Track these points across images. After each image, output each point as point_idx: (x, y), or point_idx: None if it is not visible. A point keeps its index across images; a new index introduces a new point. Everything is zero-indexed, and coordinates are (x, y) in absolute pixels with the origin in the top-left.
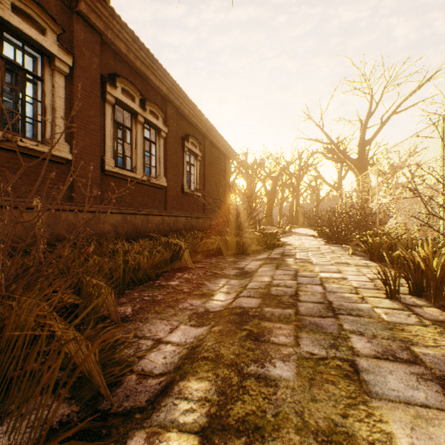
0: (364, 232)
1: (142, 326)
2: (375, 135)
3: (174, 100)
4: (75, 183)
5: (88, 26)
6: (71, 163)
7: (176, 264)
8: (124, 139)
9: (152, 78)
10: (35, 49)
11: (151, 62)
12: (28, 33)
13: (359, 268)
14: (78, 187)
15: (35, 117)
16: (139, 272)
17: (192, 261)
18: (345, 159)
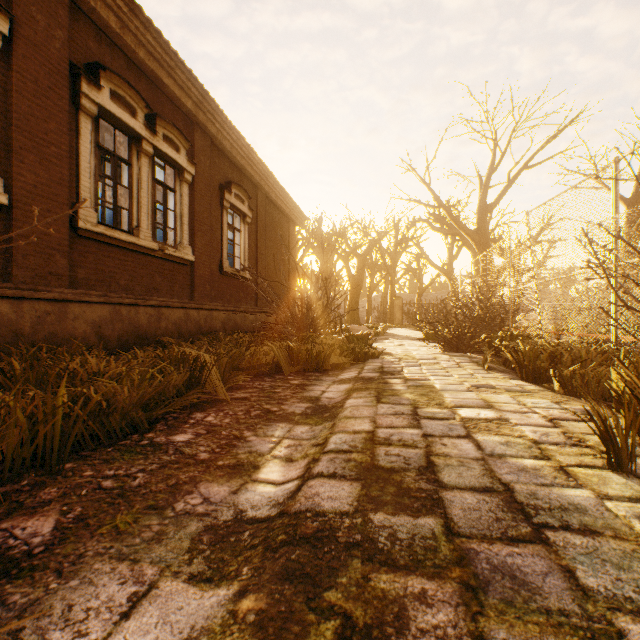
0: (495, 334)
1: (52, 593)
2: (500, 197)
3: (207, 124)
4: (15, 247)
5: None
6: (7, 212)
7: (194, 396)
8: (116, 178)
9: (168, 82)
10: None
11: (165, 55)
12: None
13: (516, 395)
14: (22, 255)
15: None
16: (111, 418)
17: (229, 387)
18: (460, 230)
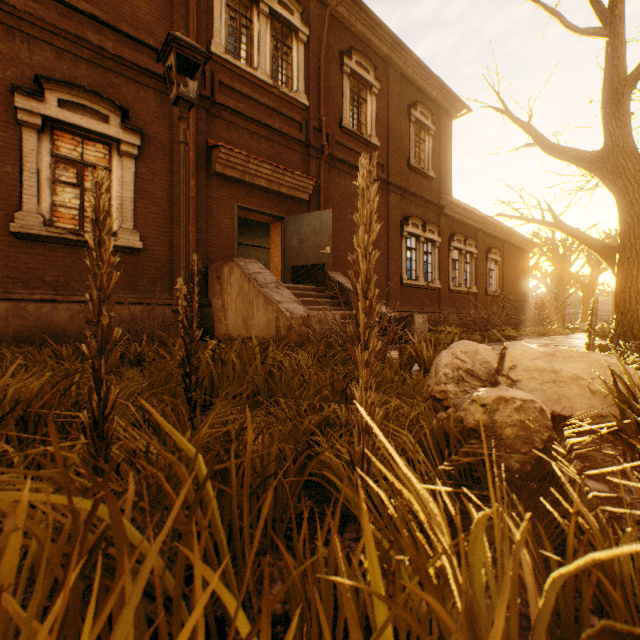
0: None
1: None
2: None
3: (482, 228)
4: (440, 299)
5: (444, 216)
6: (438, 289)
7: None
8: (455, 268)
9: (470, 222)
10: (429, 241)
11: (471, 215)
12: (430, 238)
13: None
14: (441, 301)
15: (426, 270)
16: None
17: None
18: None
